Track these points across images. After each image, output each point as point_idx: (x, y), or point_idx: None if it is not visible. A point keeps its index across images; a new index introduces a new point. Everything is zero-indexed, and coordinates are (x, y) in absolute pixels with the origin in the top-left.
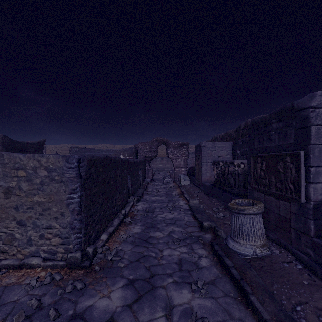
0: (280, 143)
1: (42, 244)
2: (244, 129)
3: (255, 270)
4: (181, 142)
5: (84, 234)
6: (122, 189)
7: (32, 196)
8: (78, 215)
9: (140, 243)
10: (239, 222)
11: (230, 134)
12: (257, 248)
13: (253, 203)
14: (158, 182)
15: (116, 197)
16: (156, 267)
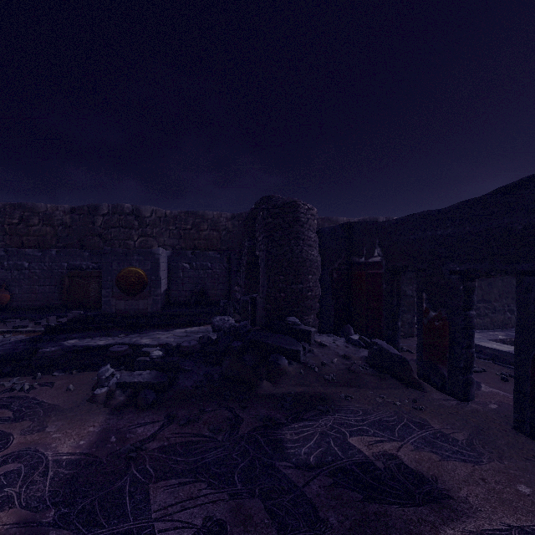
0: None
1: None
2: None
3: None
4: None
5: None
6: None
7: None
8: None
9: None
10: None
11: (211, 218)
12: None
13: None
14: None
15: None
16: None
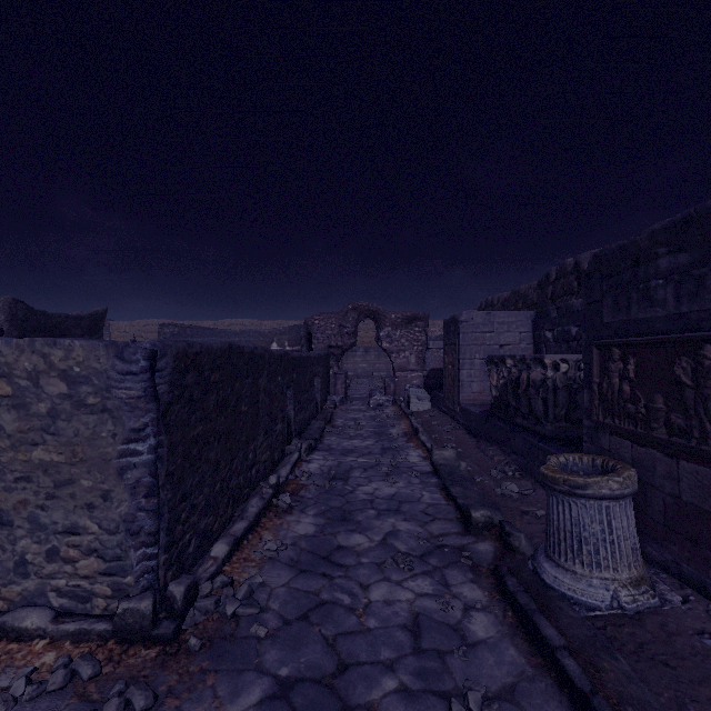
0: (684, 308)
1: (54, 574)
2: (557, 281)
3: (624, 655)
4: (411, 313)
5: (166, 546)
6: (271, 424)
7: (29, 449)
8: (149, 496)
9: (311, 566)
10: (570, 516)
11: (523, 293)
12: (624, 590)
13: (605, 465)
14: (359, 404)
15: (256, 443)
16: (353, 641)
